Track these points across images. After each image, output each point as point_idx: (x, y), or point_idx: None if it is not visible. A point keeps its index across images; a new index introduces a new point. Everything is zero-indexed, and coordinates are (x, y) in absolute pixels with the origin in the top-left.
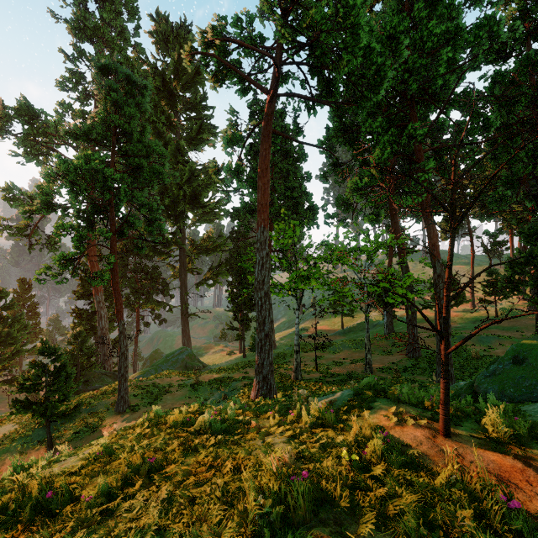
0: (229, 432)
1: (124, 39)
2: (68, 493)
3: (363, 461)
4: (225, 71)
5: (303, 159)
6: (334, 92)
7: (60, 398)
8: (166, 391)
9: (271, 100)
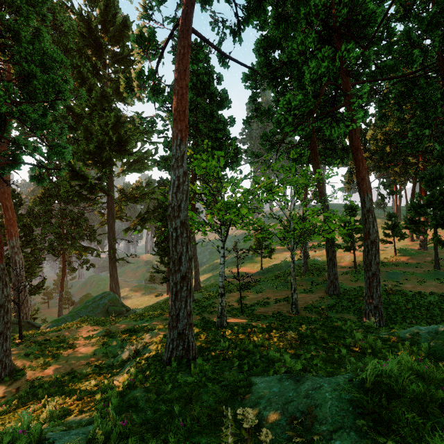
0: None
1: None
2: None
3: None
4: None
5: (226, 104)
6: (263, 5)
7: None
8: (70, 346)
9: None
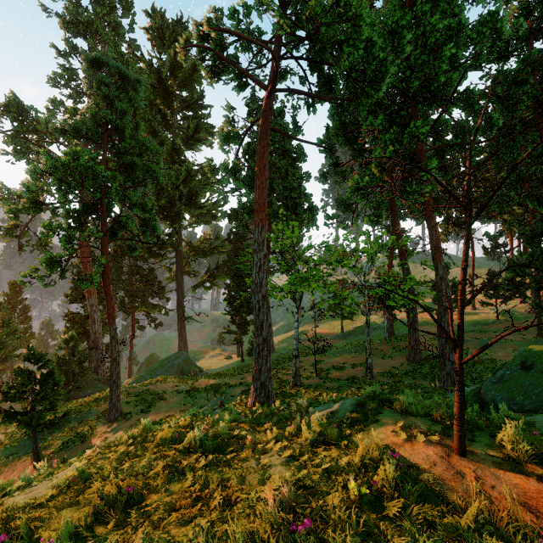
0: (222, 449)
1: (119, 34)
2: (27, 534)
3: (373, 492)
4: (222, 66)
5: (302, 159)
6: (335, 89)
7: (47, 407)
8: (161, 398)
9: (270, 95)
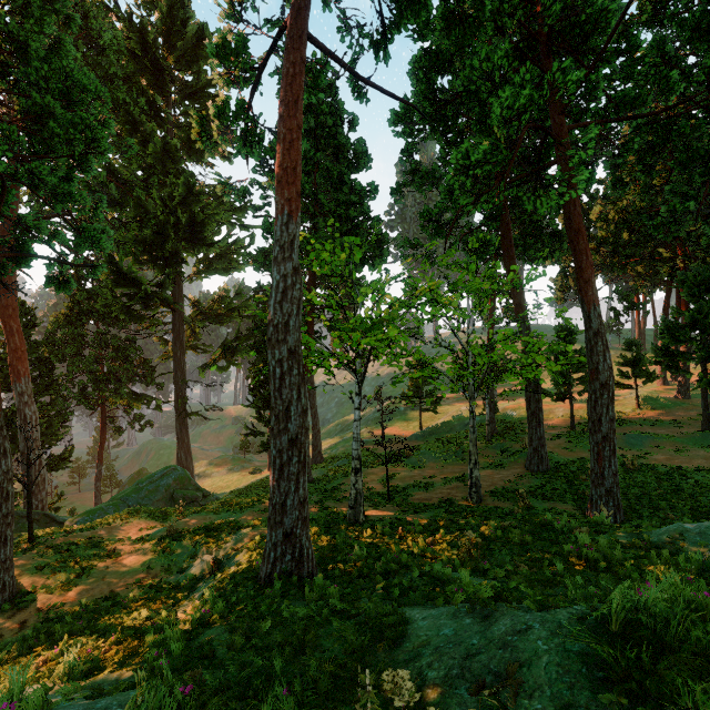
0: None
1: None
2: None
3: None
4: None
5: (364, 163)
6: None
7: None
8: (109, 553)
9: None
